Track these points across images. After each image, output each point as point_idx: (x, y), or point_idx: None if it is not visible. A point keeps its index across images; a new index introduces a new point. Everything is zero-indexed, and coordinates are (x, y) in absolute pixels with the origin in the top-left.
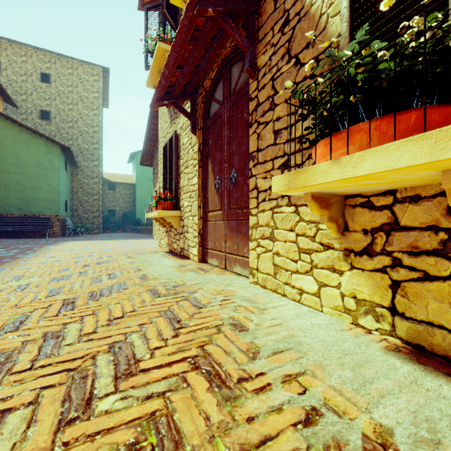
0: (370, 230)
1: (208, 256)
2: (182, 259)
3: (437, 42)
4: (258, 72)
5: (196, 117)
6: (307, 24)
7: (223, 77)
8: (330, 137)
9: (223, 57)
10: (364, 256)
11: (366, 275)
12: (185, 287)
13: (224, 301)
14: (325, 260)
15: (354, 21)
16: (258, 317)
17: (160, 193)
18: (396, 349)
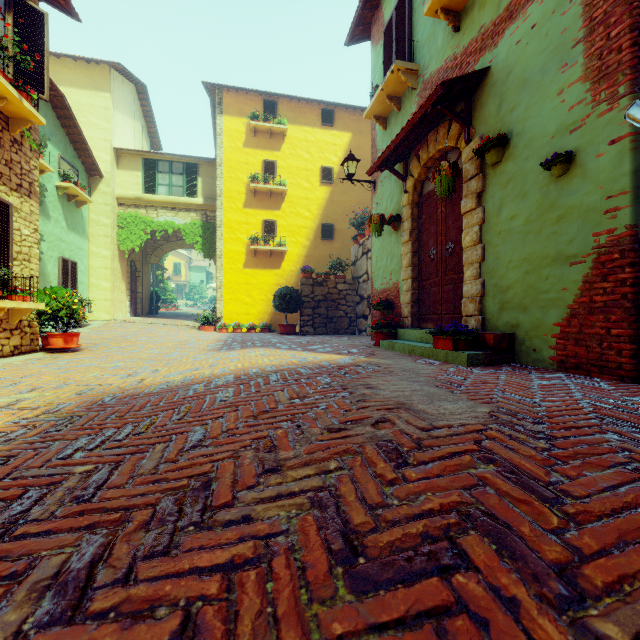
0: None
1: None
2: None
3: None
4: None
5: None
6: None
7: None
8: None
9: None
10: None
11: None
12: None
13: None
14: None
15: None
16: None
17: None
18: None
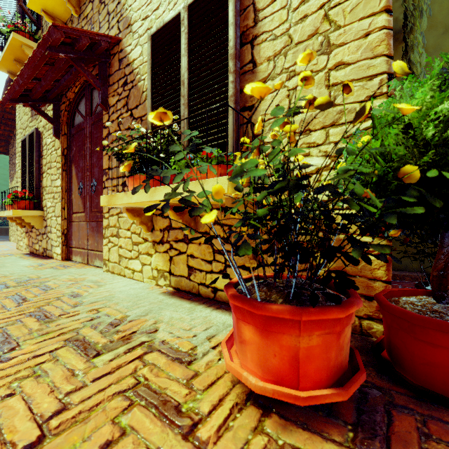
0: (163, 229)
1: (72, 254)
2: (44, 259)
3: (179, 139)
4: (109, 109)
5: (59, 122)
6: (137, 92)
7: (86, 96)
8: (127, 178)
9: (85, 79)
10: (160, 244)
11: (161, 255)
12: (39, 279)
13: (72, 284)
14: (145, 248)
15: (153, 108)
16: (95, 289)
17: (16, 191)
18: (167, 292)
